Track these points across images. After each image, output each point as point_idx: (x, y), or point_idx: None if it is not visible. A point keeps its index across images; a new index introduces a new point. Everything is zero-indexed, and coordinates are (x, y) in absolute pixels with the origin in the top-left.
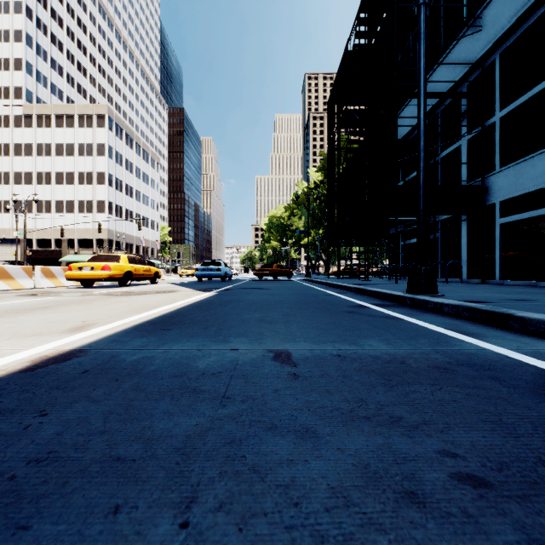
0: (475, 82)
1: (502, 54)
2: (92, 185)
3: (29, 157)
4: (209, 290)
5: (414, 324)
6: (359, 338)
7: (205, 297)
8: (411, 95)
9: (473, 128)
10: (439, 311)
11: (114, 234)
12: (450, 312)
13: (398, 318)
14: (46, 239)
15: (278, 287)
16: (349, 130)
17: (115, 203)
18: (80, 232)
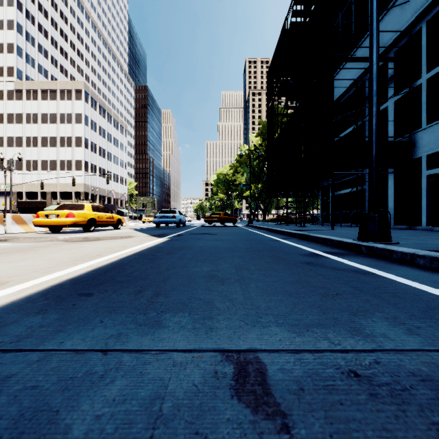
0: (403, 47)
1: (429, 22)
2: (71, 147)
3: (19, 124)
4: (162, 236)
5: (402, 285)
6: (354, 316)
7: (156, 243)
8: (346, 60)
9: (399, 90)
10: (410, 262)
11: (89, 188)
12: (428, 265)
13: (370, 272)
14: (33, 192)
15: (226, 232)
16: (286, 97)
17: (90, 162)
18: (61, 186)
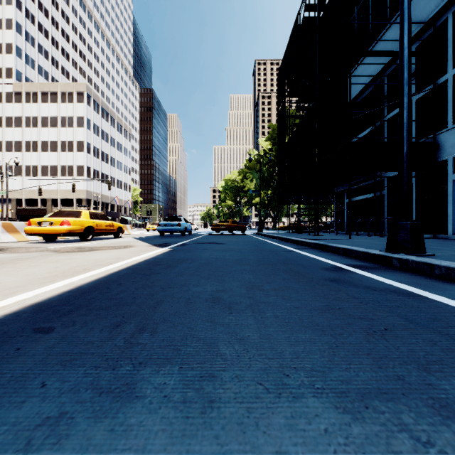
0: (427, 41)
1: None
2: (73, 152)
3: (18, 128)
4: (164, 245)
5: None
6: (428, 372)
7: (156, 254)
8: (365, 54)
9: (422, 88)
10: None
11: (92, 194)
12: None
13: (415, 294)
14: (33, 199)
15: (234, 241)
16: (299, 97)
17: (92, 167)
18: (62, 193)
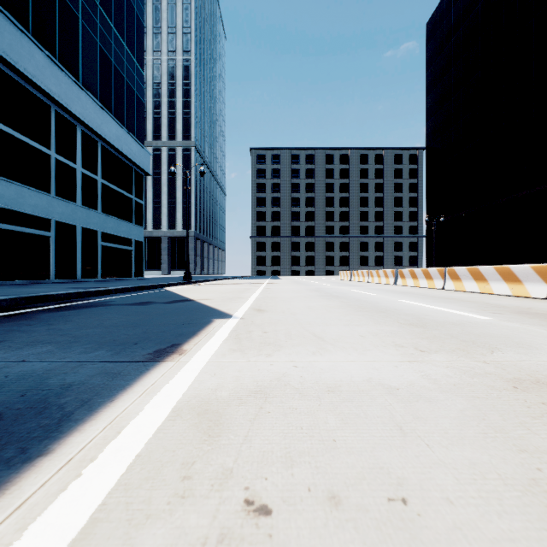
0: None
1: None
2: None
3: None
4: None
5: None
6: None
7: None
8: None
9: None
10: None
11: None
12: None
13: None
14: None
15: None
16: None
17: None
18: None
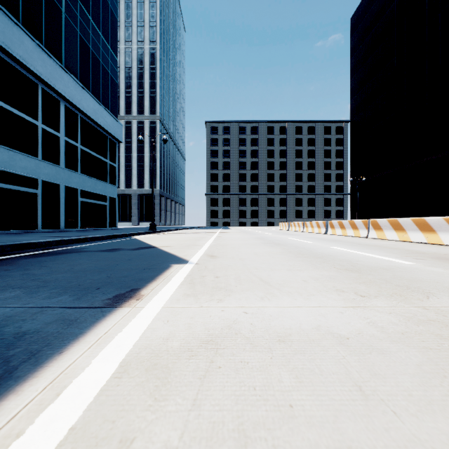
0: None
1: None
2: None
3: None
4: None
5: None
6: None
7: None
8: None
9: None
10: None
11: None
12: None
13: None
14: None
15: None
16: None
17: None
18: None
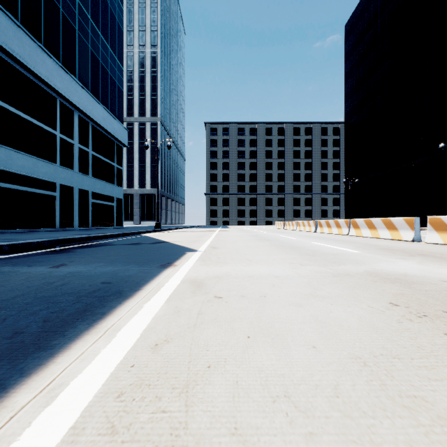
0: None
1: None
2: None
3: None
4: None
5: None
6: None
7: None
8: None
9: None
10: None
11: None
12: None
13: None
14: None
15: None
16: None
17: None
18: None
